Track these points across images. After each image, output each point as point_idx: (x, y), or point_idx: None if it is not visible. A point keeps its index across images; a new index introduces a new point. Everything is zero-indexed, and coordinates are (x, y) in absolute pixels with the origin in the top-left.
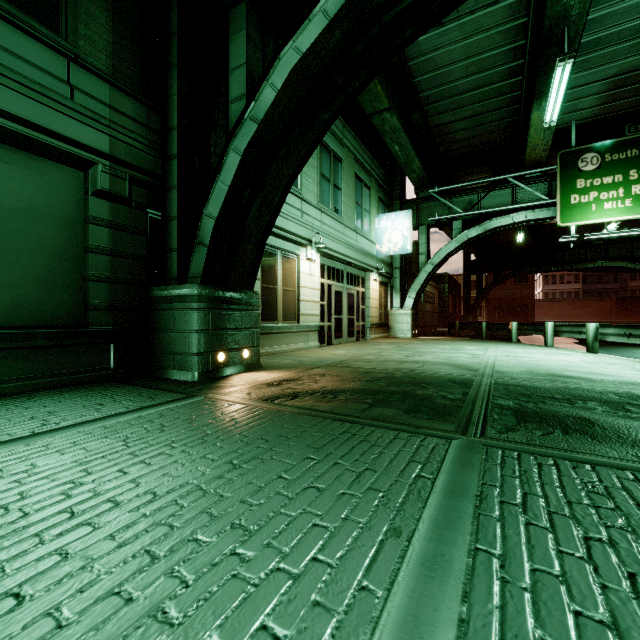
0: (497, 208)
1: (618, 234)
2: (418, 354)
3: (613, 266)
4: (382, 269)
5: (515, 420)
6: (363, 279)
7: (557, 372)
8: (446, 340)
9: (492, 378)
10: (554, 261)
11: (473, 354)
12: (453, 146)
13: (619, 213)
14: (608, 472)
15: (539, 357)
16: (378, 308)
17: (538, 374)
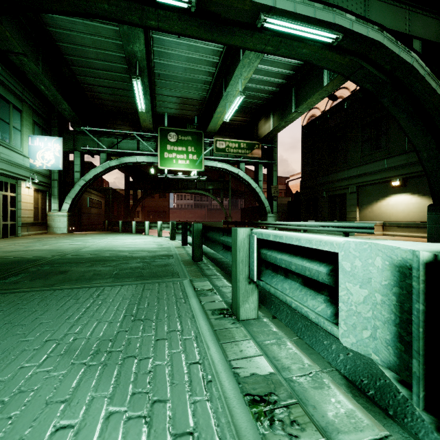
0: (128, 150)
1: (183, 177)
2: (42, 245)
3: (198, 193)
4: (35, 179)
5: (16, 278)
6: (13, 185)
7: (115, 248)
8: (91, 234)
9: (63, 256)
10: (174, 187)
11: (88, 242)
12: (101, 102)
13: (184, 166)
14: (14, 295)
15: (126, 241)
16: (33, 210)
17: (100, 251)
